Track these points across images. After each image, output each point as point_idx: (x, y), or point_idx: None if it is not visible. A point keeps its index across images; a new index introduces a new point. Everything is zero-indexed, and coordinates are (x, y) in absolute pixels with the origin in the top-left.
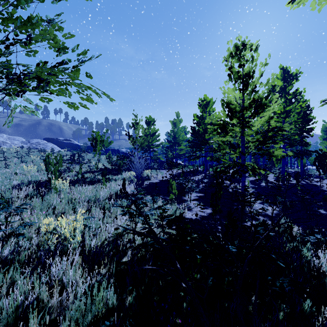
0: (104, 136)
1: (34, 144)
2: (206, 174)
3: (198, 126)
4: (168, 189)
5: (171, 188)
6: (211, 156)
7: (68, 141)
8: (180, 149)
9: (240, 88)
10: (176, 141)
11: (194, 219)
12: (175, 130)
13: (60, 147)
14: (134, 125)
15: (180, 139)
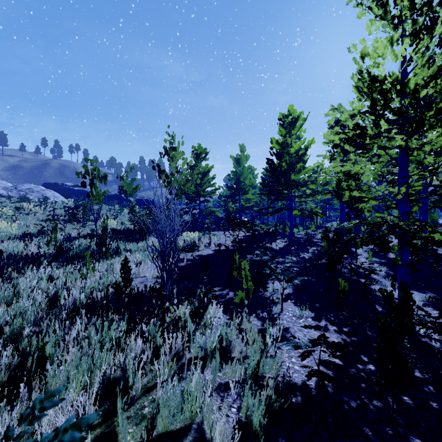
0: (127, 178)
1: (23, 192)
2: (291, 239)
3: (279, 159)
4: (230, 271)
5: (238, 272)
6: (300, 209)
7: (79, 187)
8: (245, 200)
9: (414, 30)
10: (240, 187)
11: (316, 394)
12: (239, 170)
13: (66, 197)
14: (167, 151)
15: (246, 183)
